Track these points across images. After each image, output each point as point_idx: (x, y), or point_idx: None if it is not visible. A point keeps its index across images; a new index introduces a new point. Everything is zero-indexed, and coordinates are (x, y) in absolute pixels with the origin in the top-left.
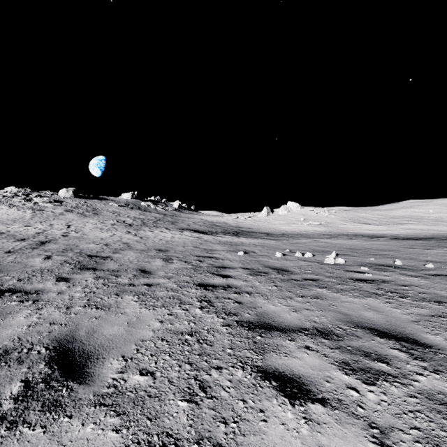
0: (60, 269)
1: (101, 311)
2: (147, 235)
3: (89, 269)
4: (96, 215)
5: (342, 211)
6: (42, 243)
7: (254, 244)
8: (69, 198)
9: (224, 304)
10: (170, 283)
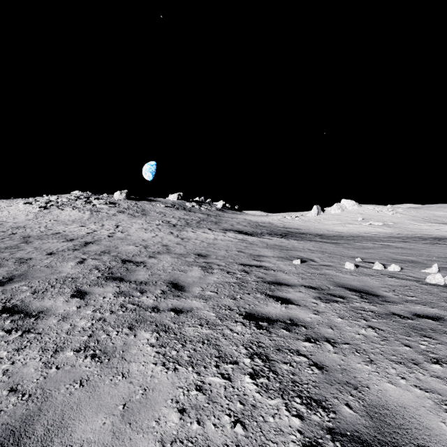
0: (84, 278)
1: (96, 364)
2: (189, 236)
3: (114, 280)
4: (144, 216)
5: (411, 210)
6: (86, 244)
7: (309, 249)
8: (122, 200)
9: (293, 367)
10: (205, 310)
